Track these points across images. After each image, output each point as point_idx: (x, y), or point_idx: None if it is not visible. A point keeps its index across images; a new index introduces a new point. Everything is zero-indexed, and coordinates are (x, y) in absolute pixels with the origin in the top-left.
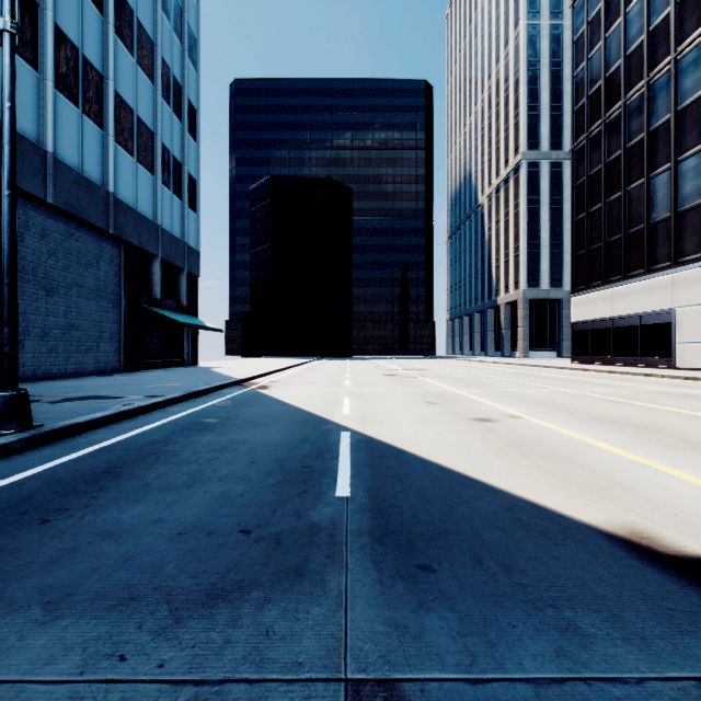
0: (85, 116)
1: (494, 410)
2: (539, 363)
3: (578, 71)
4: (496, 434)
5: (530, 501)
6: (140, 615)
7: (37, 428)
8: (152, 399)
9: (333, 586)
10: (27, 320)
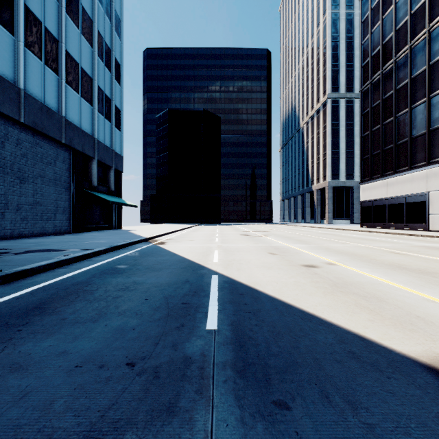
0: (46, 66)
1: (316, 259)
2: (339, 227)
3: (365, 41)
4: (321, 277)
5: (357, 333)
6: None
7: None
8: (85, 251)
9: (200, 427)
10: (7, 199)
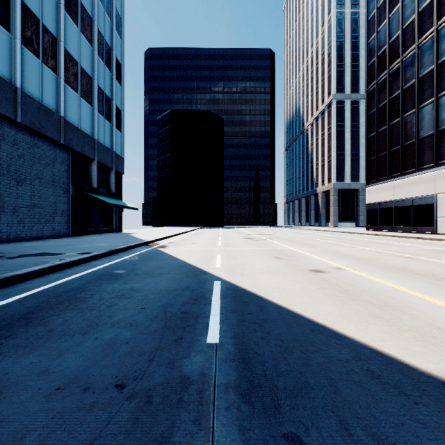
0: (44, 65)
1: (323, 263)
2: (345, 230)
3: (371, 40)
4: (329, 282)
5: (374, 348)
6: None
7: None
8: (82, 255)
9: None
10: (3, 201)
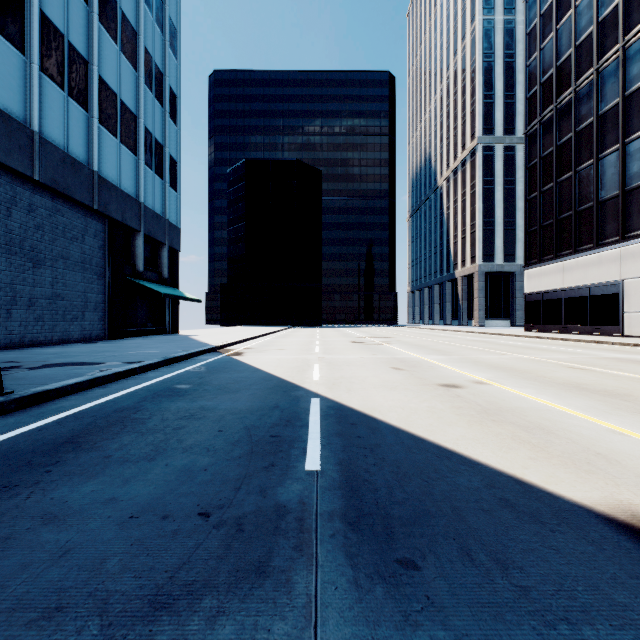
0: (71, 99)
1: (459, 376)
2: (495, 331)
3: (531, 61)
4: (465, 400)
5: (513, 476)
6: (63, 634)
7: (7, 395)
8: (129, 365)
9: (300, 590)
10: (15, 290)
